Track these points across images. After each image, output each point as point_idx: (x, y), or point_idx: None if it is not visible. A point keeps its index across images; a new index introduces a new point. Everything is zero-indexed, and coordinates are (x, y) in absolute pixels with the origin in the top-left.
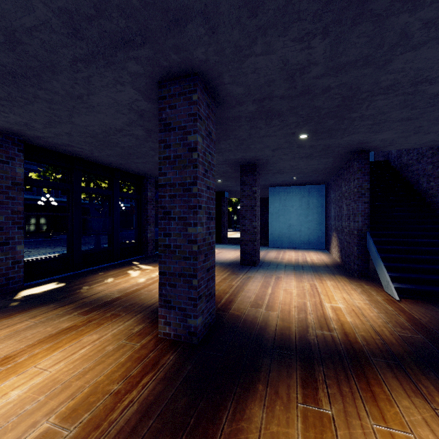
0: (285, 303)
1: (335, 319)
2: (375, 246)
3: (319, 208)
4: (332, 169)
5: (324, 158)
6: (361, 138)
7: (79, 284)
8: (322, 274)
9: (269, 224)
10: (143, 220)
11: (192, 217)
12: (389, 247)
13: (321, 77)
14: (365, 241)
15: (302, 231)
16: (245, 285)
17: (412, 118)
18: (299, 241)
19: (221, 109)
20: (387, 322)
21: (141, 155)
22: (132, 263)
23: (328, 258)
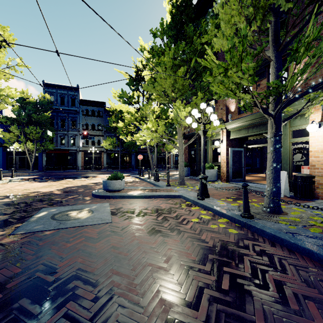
0: None
1: None
2: None
3: None
4: None
5: None
6: None
7: (246, 174)
8: None
9: None
10: (262, 160)
11: None
12: None
13: (298, 133)
14: None
15: None
16: None
17: None
18: None
19: None
20: None
21: (262, 141)
22: (259, 173)
23: None
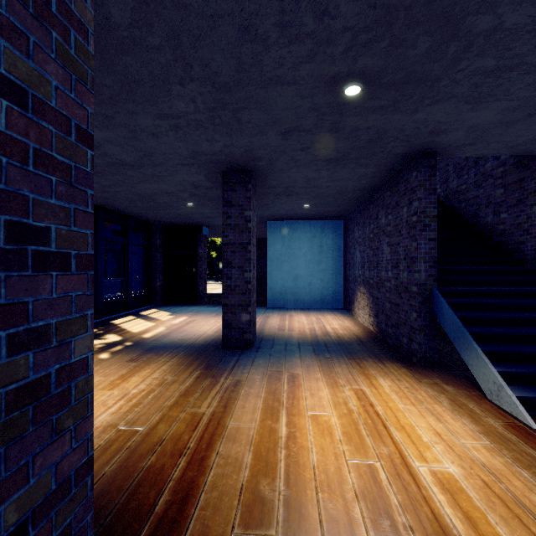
0: (329, 480)
1: None
2: (453, 313)
3: (335, 252)
4: (363, 192)
5: (363, 165)
6: (443, 117)
7: None
8: (362, 362)
9: (268, 275)
10: None
11: None
12: (475, 314)
13: None
14: (430, 303)
15: (313, 284)
16: (228, 412)
17: None
18: (309, 298)
19: None
20: None
21: None
22: None
23: (356, 325)
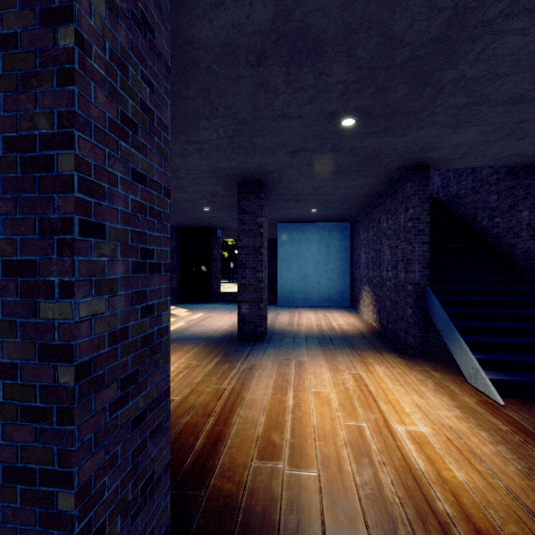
0: (325, 434)
1: (433, 477)
2: (443, 309)
3: (342, 252)
4: (366, 198)
5: (364, 176)
6: (430, 138)
7: None
8: (362, 352)
9: (278, 274)
10: None
11: (55, 264)
12: (462, 310)
13: None
14: (424, 300)
15: (321, 283)
16: (245, 388)
17: (526, 98)
18: (317, 296)
19: (191, 7)
20: (526, 471)
21: None
22: None
23: (360, 322)
